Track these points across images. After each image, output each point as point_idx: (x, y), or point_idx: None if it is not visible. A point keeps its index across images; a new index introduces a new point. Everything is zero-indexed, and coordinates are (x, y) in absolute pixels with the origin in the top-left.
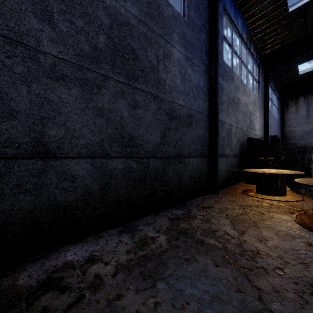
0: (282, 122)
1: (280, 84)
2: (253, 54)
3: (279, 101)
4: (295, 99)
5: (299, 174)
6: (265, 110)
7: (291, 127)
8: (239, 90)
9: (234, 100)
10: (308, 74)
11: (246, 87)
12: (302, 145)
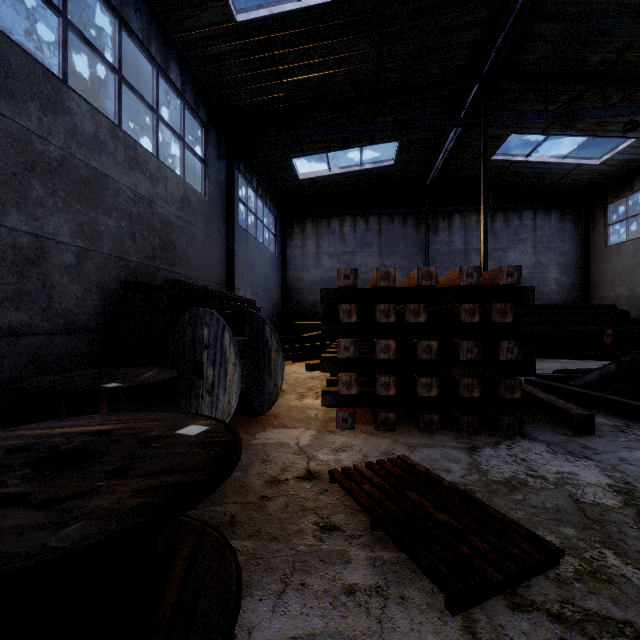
0: (285, 262)
1: (277, 189)
2: (179, 88)
3: (279, 222)
4: (302, 222)
5: (135, 388)
6: (229, 228)
7: (297, 271)
8: (103, 151)
9: (69, 171)
10: (313, 183)
11: (146, 156)
12: (311, 303)
